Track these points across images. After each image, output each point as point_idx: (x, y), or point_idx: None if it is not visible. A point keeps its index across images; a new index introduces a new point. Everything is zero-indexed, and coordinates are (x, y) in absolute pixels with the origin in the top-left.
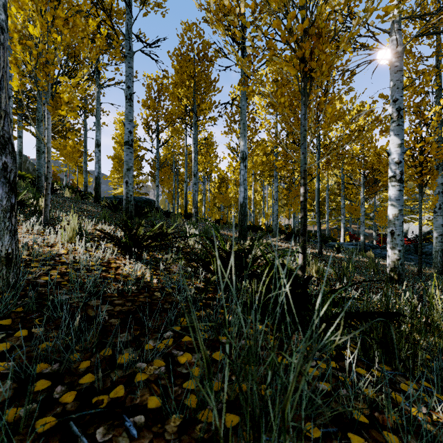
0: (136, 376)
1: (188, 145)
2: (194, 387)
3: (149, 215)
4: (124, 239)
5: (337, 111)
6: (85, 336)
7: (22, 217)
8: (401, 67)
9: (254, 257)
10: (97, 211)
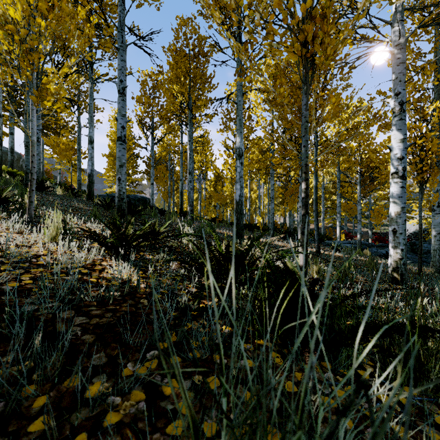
0: (105, 416)
1: (184, 143)
2: (180, 432)
3: (142, 213)
4: (113, 238)
5: None
6: (45, 362)
7: (5, 214)
8: (404, 59)
9: (252, 258)
10: (89, 209)
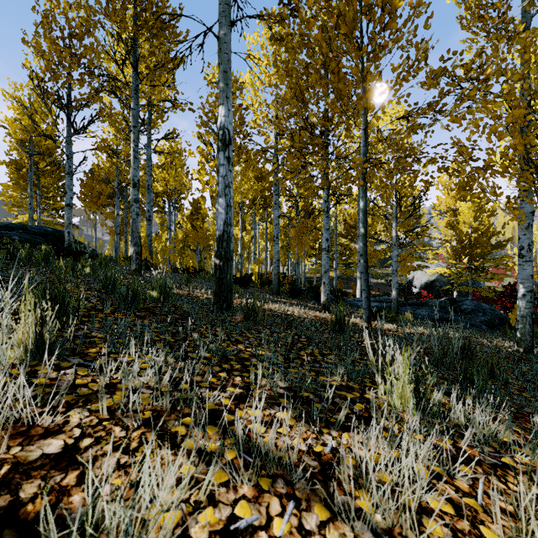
0: None
1: None
2: None
3: None
4: None
5: (417, 44)
6: None
7: None
8: None
9: None
10: None
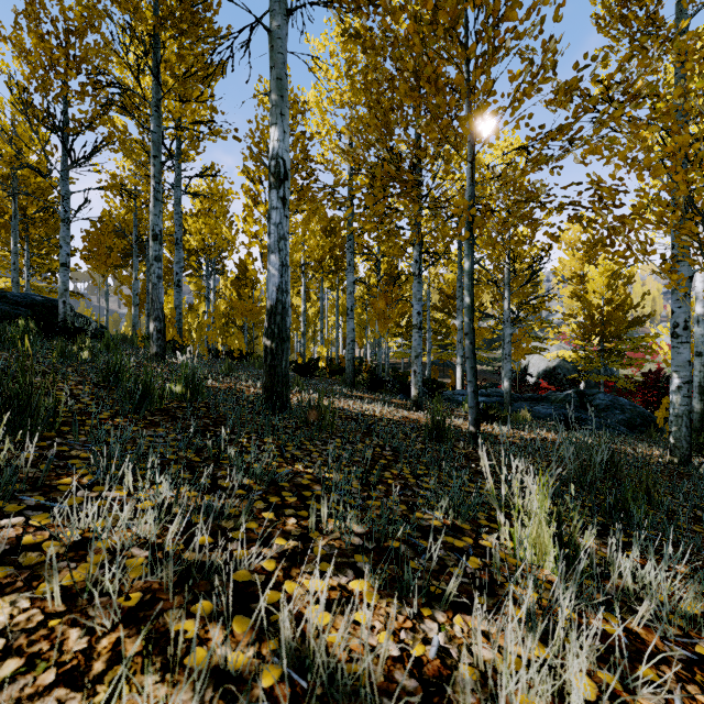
0: None
1: None
2: None
3: None
4: None
5: (544, 43)
6: None
7: None
8: None
9: None
10: None
